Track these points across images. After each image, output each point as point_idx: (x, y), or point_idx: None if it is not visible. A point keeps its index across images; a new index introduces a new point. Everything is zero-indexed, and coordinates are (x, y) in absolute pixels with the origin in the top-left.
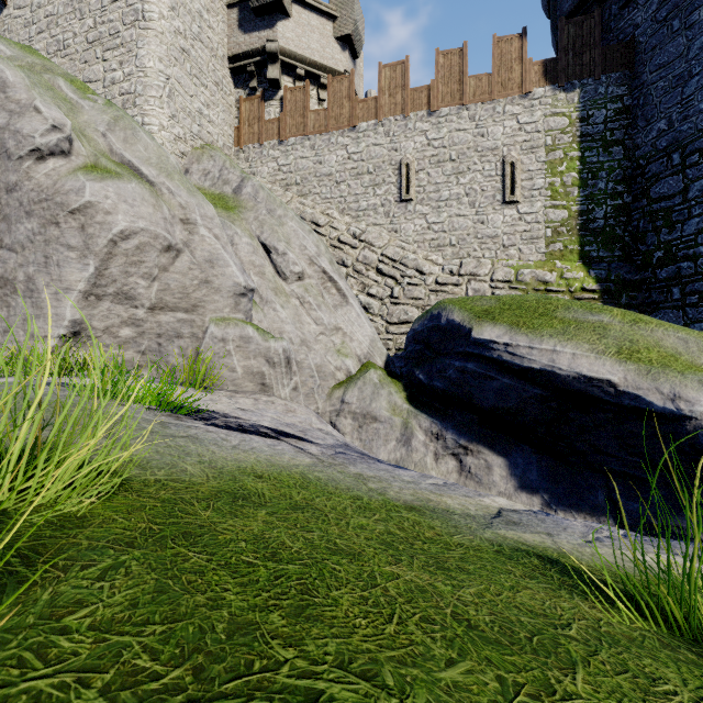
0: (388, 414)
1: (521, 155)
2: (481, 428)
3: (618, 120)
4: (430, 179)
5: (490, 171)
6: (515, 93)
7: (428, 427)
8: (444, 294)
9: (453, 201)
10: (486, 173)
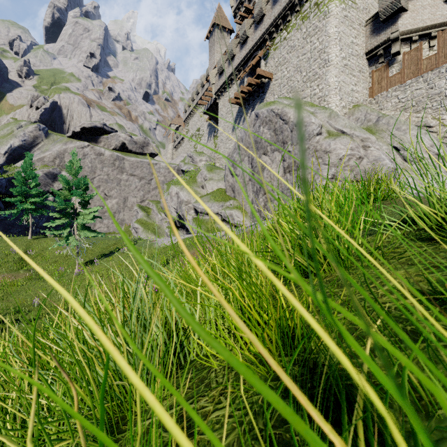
0: None
1: None
2: None
3: None
4: None
5: None
6: None
7: None
8: None
9: None
10: None
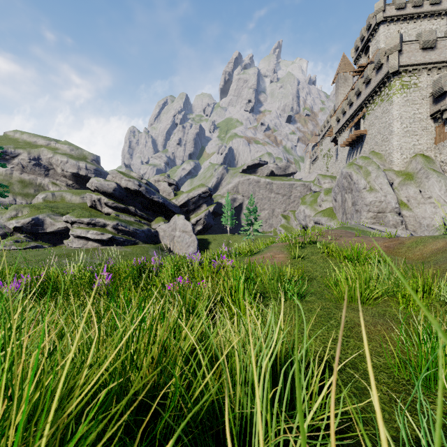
0: None
1: None
2: None
3: None
4: None
5: None
6: None
7: None
8: None
9: None
10: None
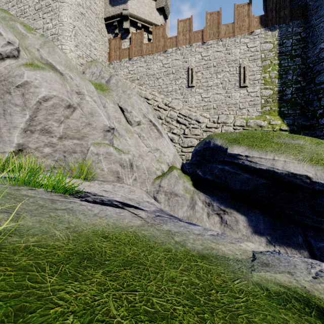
0: (183, 192)
1: (248, 63)
2: (232, 200)
3: (298, 44)
4: (203, 76)
5: (233, 71)
6: (246, 32)
7: (204, 199)
8: (210, 133)
9: (214, 86)
10: (231, 72)
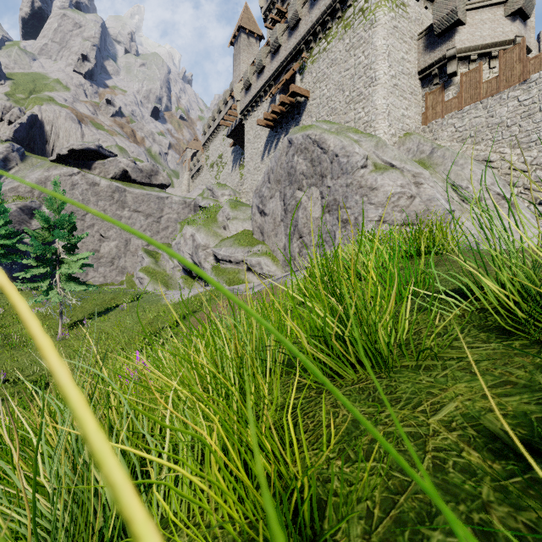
0: None
1: None
2: None
3: None
4: None
5: None
6: None
7: None
8: None
9: None
10: None
